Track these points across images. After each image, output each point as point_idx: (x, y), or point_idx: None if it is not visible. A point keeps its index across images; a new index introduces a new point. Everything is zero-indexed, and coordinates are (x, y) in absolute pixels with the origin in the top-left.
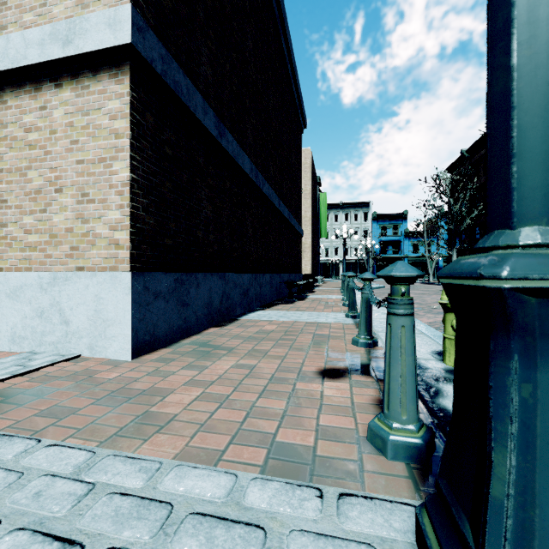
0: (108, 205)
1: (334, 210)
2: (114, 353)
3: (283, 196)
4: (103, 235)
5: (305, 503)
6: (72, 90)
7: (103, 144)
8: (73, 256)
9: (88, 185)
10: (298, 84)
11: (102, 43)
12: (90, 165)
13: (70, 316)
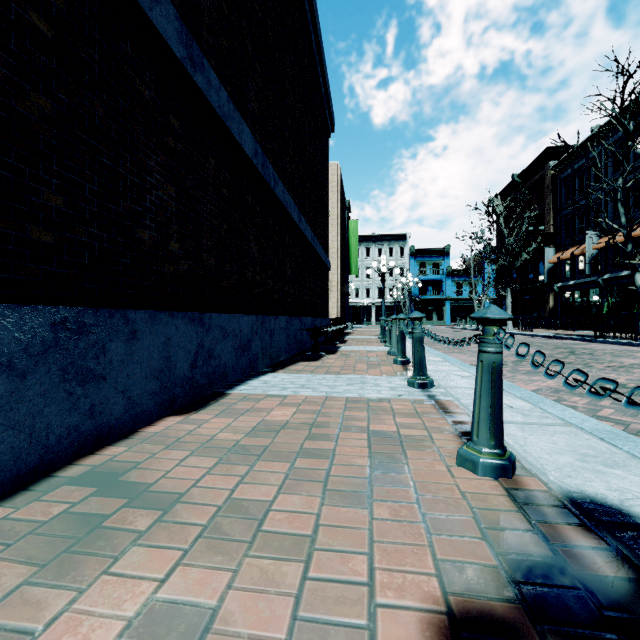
0: None
1: (366, 243)
2: None
3: (305, 212)
4: None
5: None
6: None
7: None
8: None
9: None
10: (325, 68)
11: None
12: None
13: None
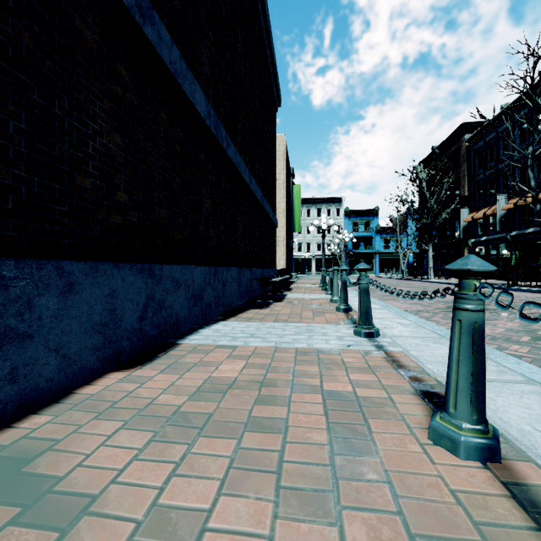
0: None
1: (307, 205)
2: None
3: (255, 174)
4: None
5: None
6: None
7: None
8: None
9: None
10: (273, 48)
11: None
12: None
13: None
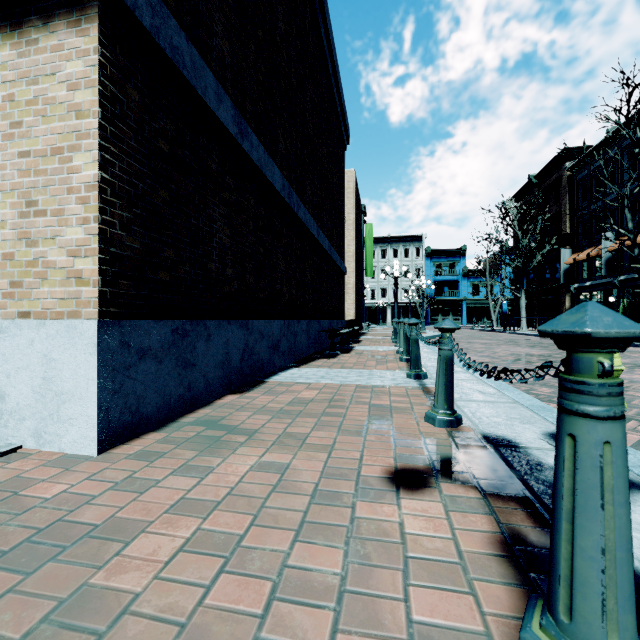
0: (66, 219)
1: (382, 245)
2: (72, 444)
3: (323, 224)
4: (58, 264)
5: None
6: (12, 46)
7: (58, 127)
8: (14, 295)
9: (36, 189)
10: (341, 89)
11: None
12: (39, 158)
13: (7, 386)
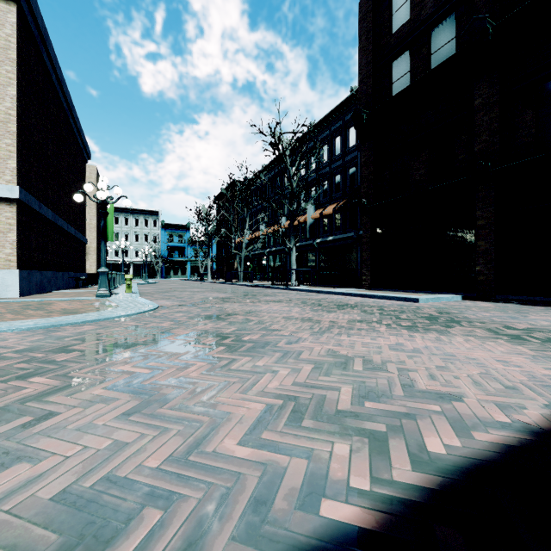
0: (5, 247)
1: (125, 214)
2: (11, 296)
3: (71, 220)
4: (3, 257)
5: (84, 297)
6: None
7: (3, 227)
8: None
9: None
10: (83, 135)
11: (5, 195)
12: None
13: None
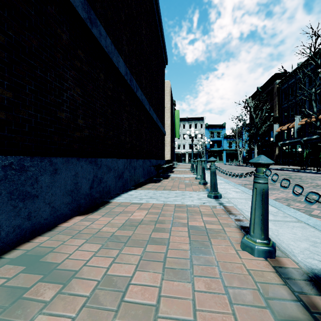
0: None
1: (183, 122)
2: None
3: (152, 105)
4: None
5: None
6: None
7: None
8: None
9: None
10: (163, 31)
11: None
12: None
13: None
